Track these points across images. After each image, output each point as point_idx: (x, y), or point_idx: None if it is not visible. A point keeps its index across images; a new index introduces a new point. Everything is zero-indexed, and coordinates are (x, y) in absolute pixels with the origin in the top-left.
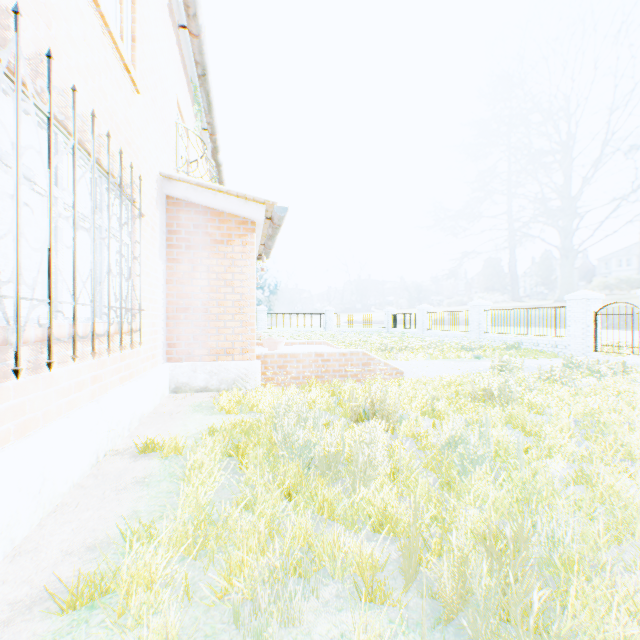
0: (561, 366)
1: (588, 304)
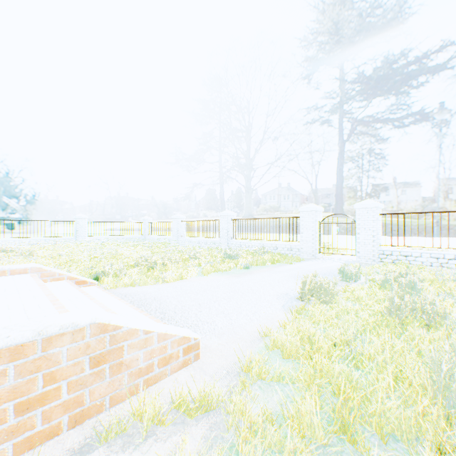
0: (341, 276)
1: (316, 215)
